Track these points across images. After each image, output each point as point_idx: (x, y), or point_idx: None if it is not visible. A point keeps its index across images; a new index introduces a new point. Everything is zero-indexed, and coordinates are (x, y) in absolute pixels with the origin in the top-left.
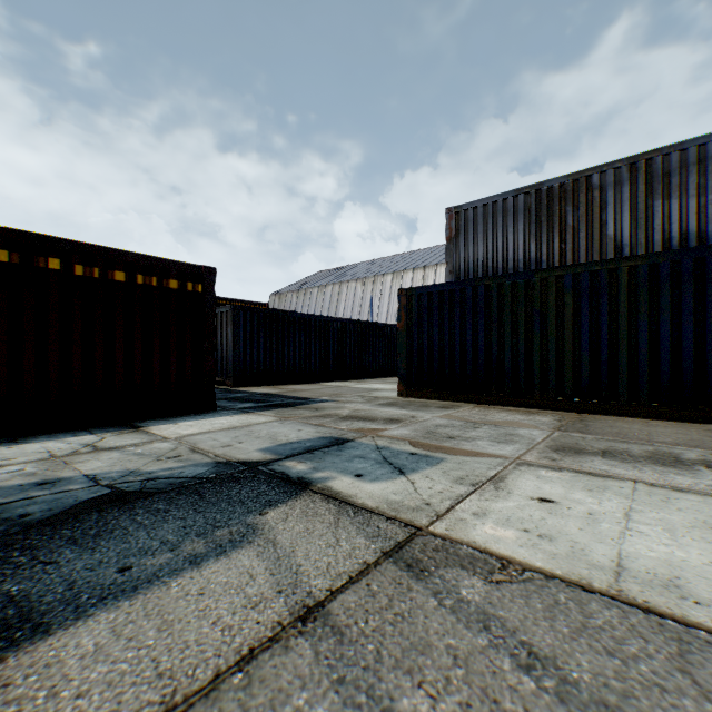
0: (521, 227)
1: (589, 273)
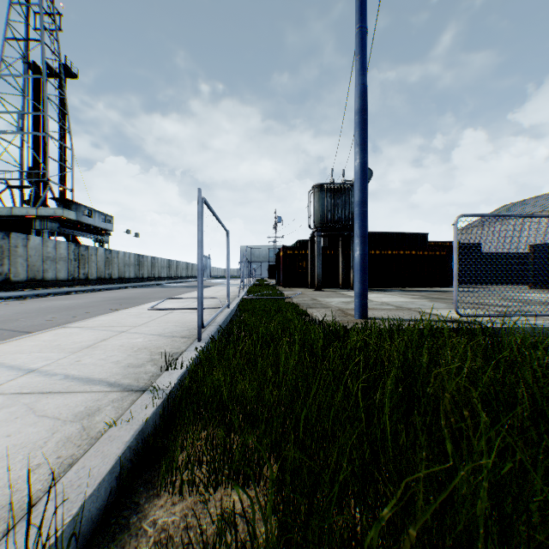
0: None
1: None
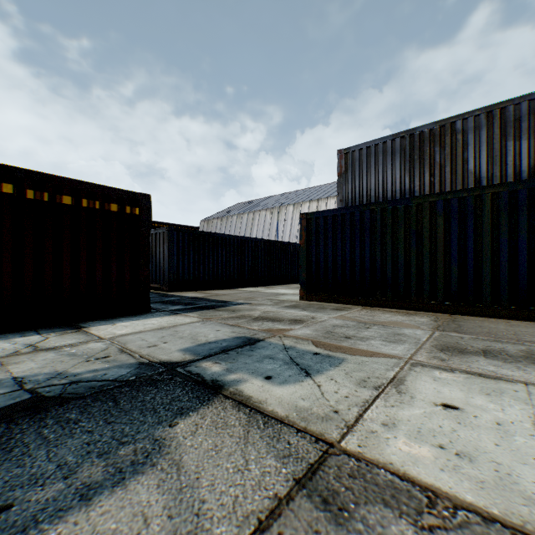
0: (397, 164)
1: (457, 199)
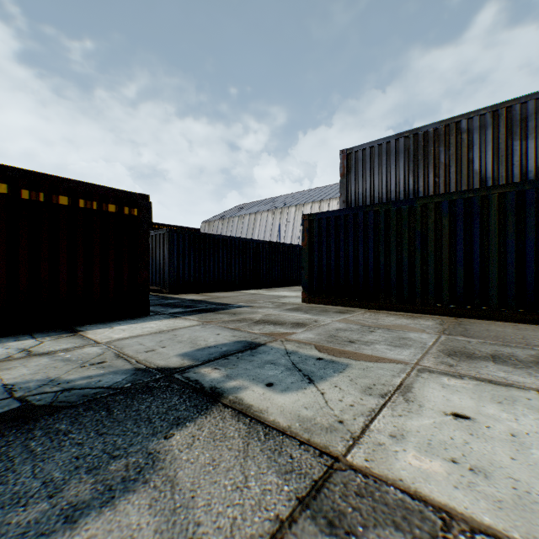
0: (401, 164)
1: (463, 199)
